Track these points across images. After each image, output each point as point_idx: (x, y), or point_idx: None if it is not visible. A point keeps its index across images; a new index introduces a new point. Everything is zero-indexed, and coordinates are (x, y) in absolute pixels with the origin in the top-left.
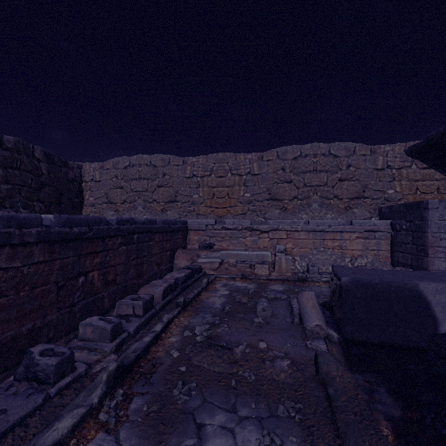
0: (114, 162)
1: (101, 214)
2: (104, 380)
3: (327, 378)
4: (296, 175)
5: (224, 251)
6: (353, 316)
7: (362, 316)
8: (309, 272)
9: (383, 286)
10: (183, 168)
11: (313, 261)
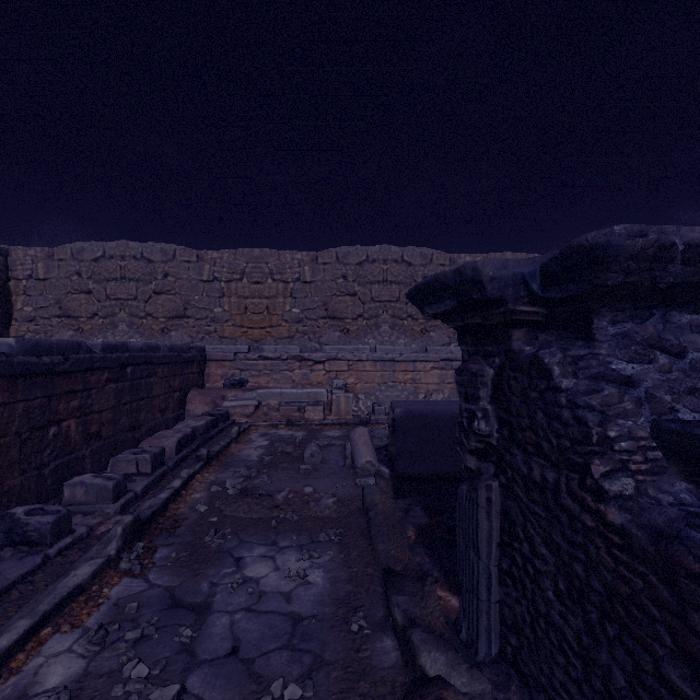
0: (75, 249)
1: (48, 336)
2: (119, 533)
3: (370, 505)
4: (361, 286)
5: (262, 390)
6: (406, 449)
7: (415, 449)
8: (375, 412)
9: (434, 415)
10: (198, 267)
11: (381, 400)
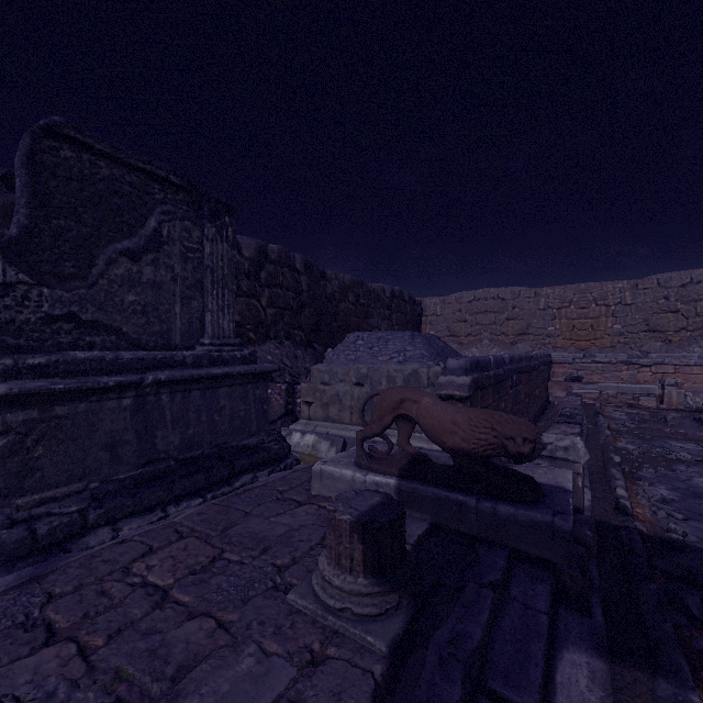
0: (457, 296)
1: None
2: (606, 426)
3: None
4: (684, 304)
5: (601, 384)
6: None
7: None
8: None
9: None
10: (536, 301)
11: None
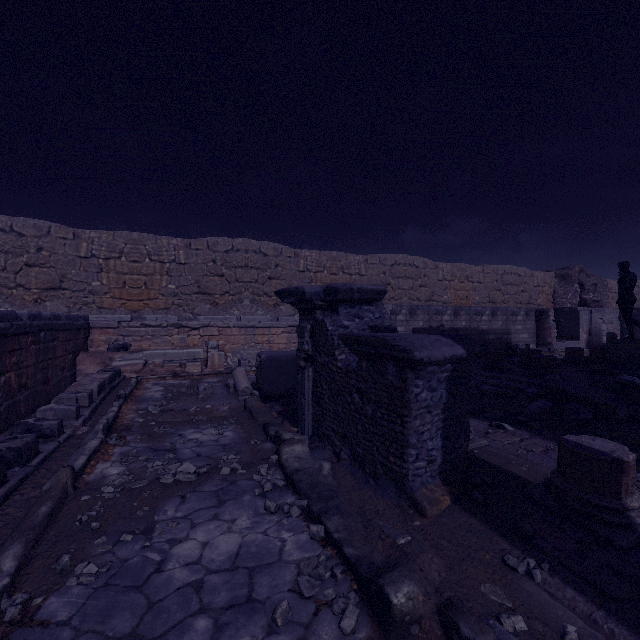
0: None
1: None
2: (101, 429)
3: (250, 407)
4: (228, 269)
5: (148, 351)
6: (269, 379)
7: (274, 379)
8: (241, 365)
9: (285, 358)
10: (75, 244)
11: (245, 356)
